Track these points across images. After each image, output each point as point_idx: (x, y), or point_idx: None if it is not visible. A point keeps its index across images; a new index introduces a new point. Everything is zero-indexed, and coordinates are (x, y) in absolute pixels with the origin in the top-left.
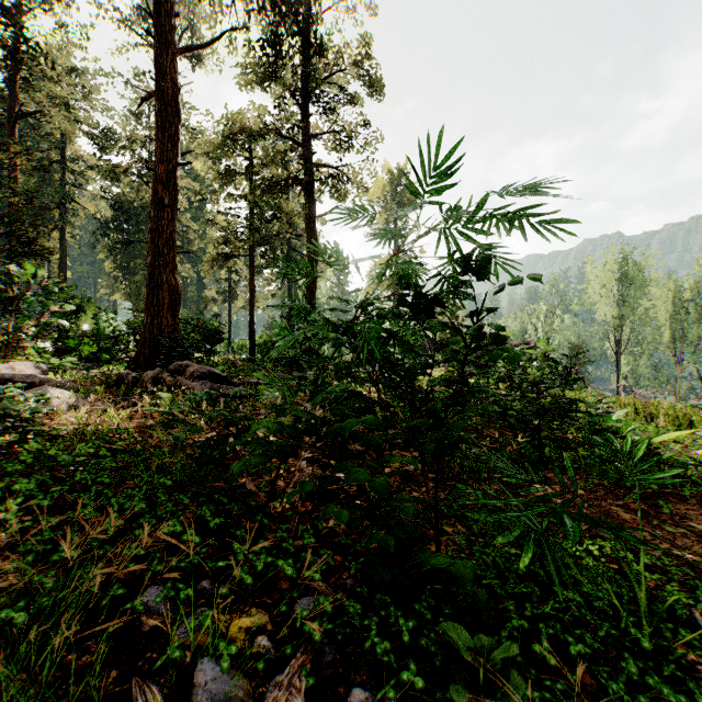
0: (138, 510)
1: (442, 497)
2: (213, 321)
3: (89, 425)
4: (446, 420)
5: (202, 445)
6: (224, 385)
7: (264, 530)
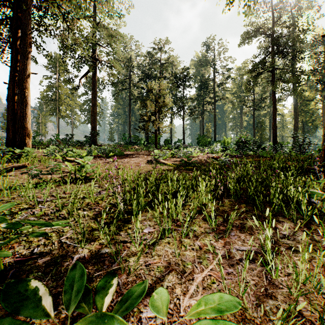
0: None
1: None
2: None
3: None
4: None
5: None
6: None
7: None
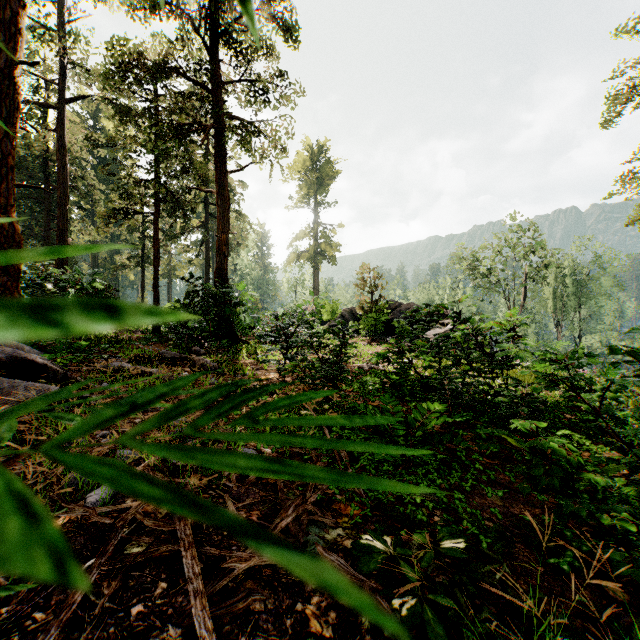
0: None
1: None
2: (94, 285)
3: None
4: None
5: None
6: (25, 382)
7: None
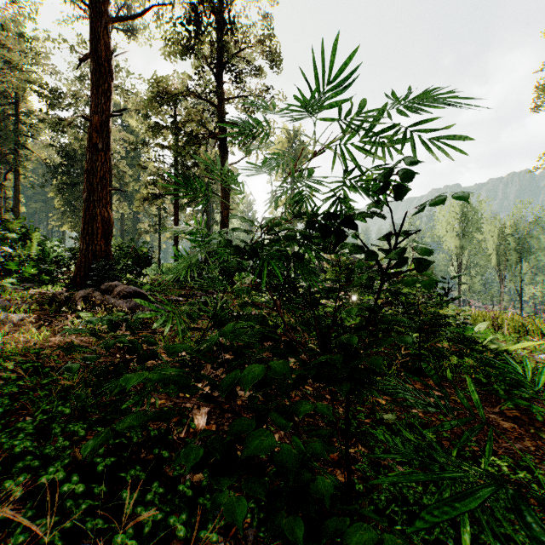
0: (20, 451)
1: (340, 411)
2: (142, 248)
3: (8, 343)
4: (353, 347)
5: (99, 374)
6: None
7: (164, 462)
